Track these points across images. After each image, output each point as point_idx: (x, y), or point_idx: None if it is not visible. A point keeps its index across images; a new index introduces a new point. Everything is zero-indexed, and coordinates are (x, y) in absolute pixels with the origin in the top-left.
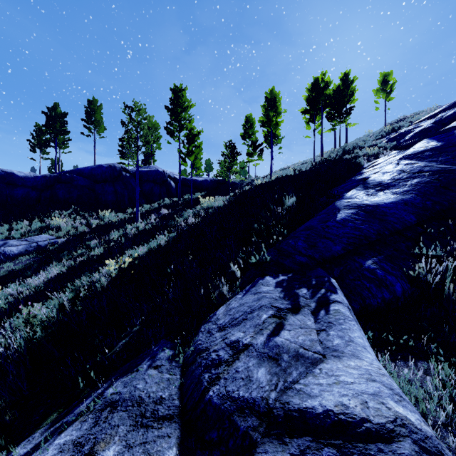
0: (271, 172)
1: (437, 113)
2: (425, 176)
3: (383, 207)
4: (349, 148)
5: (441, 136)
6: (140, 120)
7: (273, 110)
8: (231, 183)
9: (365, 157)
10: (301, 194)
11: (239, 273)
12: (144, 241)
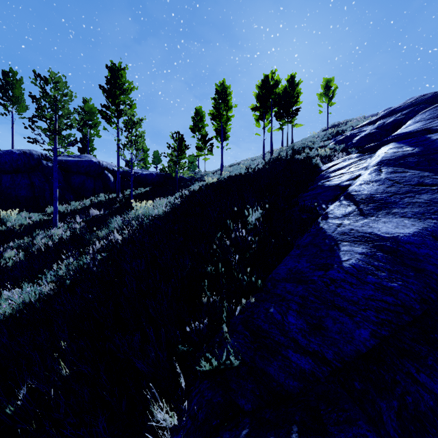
0: (221, 168)
1: (376, 120)
2: (435, 191)
3: (407, 243)
4: (298, 148)
5: (412, 140)
6: (57, 95)
7: (223, 104)
8: (179, 178)
9: (318, 158)
10: (267, 205)
11: (175, 419)
12: (41, 268)
